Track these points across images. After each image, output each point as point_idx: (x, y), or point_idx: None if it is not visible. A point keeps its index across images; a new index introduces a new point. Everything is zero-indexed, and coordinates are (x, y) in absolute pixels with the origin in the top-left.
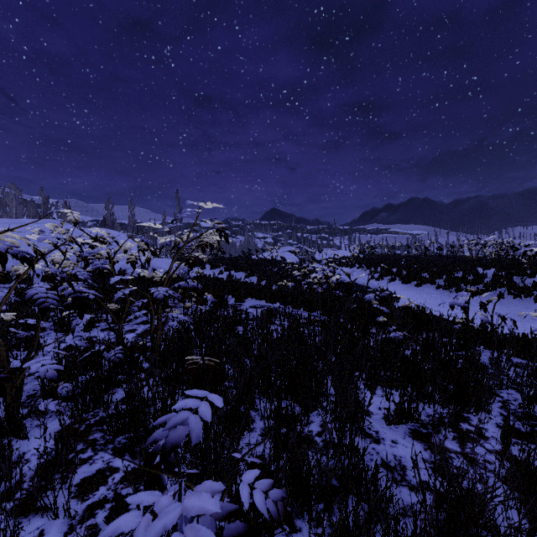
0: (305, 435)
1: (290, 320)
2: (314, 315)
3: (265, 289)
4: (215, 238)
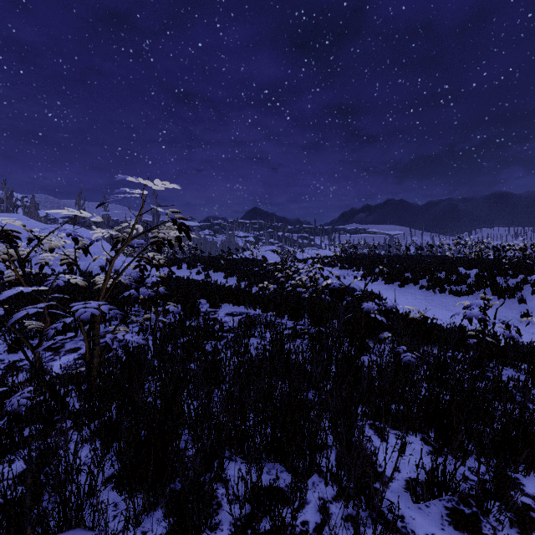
0: None
1: (273, 336)
2: (299, 324)
3: (244, 293)
4: (174, 233)
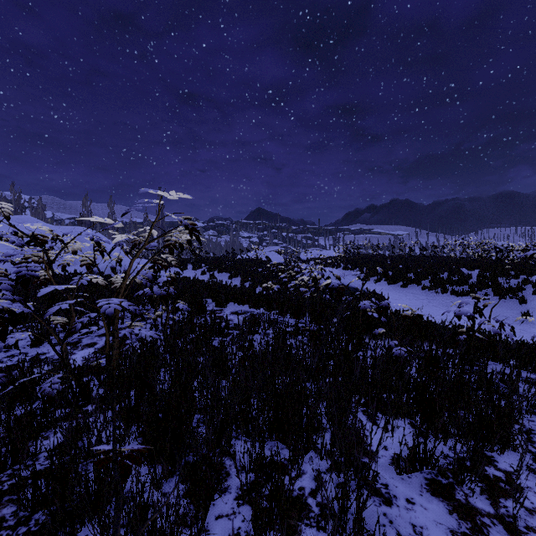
0: (298, 531)
1: (276, 332)
2: (301, 322)
3: (248, 292)
4: (185, 237)
